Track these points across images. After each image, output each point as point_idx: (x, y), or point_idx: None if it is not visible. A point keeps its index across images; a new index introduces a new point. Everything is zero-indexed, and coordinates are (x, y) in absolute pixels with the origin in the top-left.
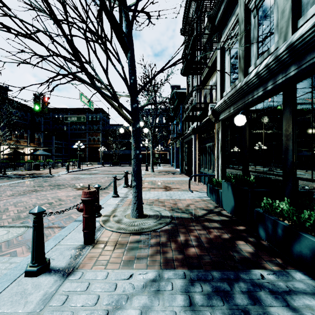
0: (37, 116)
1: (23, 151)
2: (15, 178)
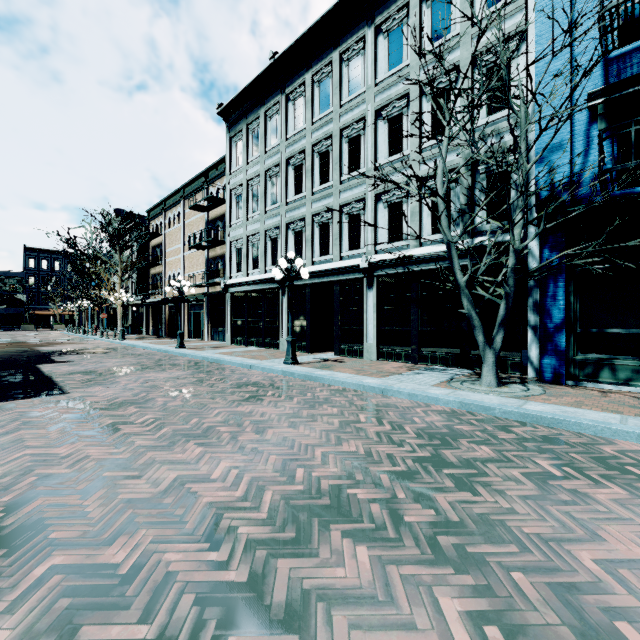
0: None
1: None
2: None
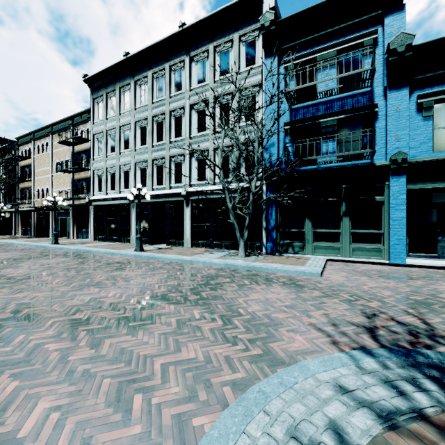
0: None
1: None
2: None
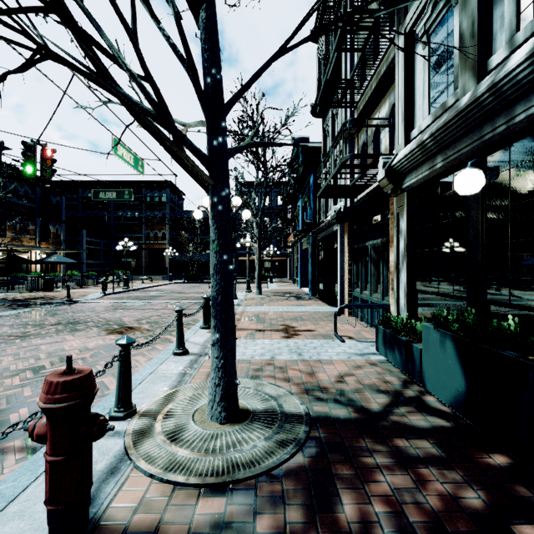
0: (53, 195)
1: (28, 257)
2: (0, 307)
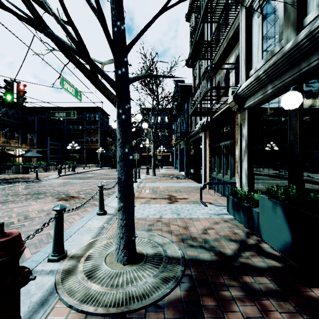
0: (29, 115)
1: (14, 153)
2: None
